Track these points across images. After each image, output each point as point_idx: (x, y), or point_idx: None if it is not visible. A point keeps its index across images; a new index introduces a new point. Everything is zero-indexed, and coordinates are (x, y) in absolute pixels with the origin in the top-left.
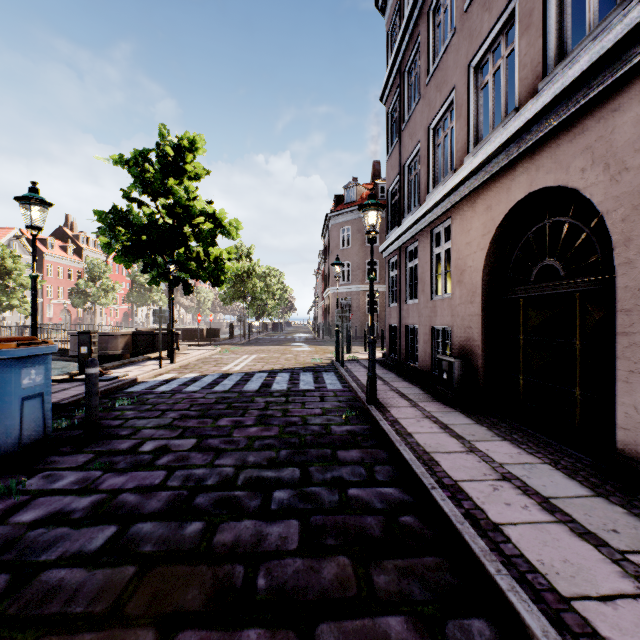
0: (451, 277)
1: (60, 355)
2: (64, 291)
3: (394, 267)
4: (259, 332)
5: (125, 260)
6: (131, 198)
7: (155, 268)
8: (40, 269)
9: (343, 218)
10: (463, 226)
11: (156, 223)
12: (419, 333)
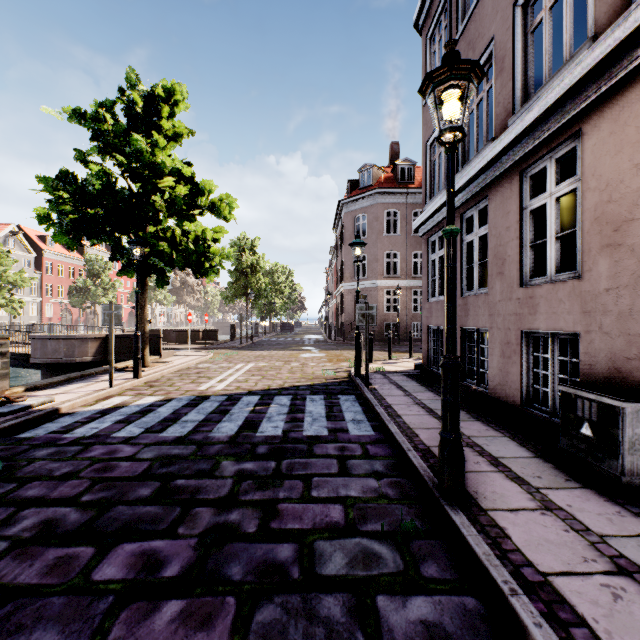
0: (581, 240)
1: (26, 361)
2: (65, 290)
3: (437, 247)
4: (265, 333)
5: (68, 238)
6: (88, 162)
7: (127, 255)
8: (39, 267)
9: (358, 205)
10: (625, 133)
11: (113, 189)
12: (491, 340)
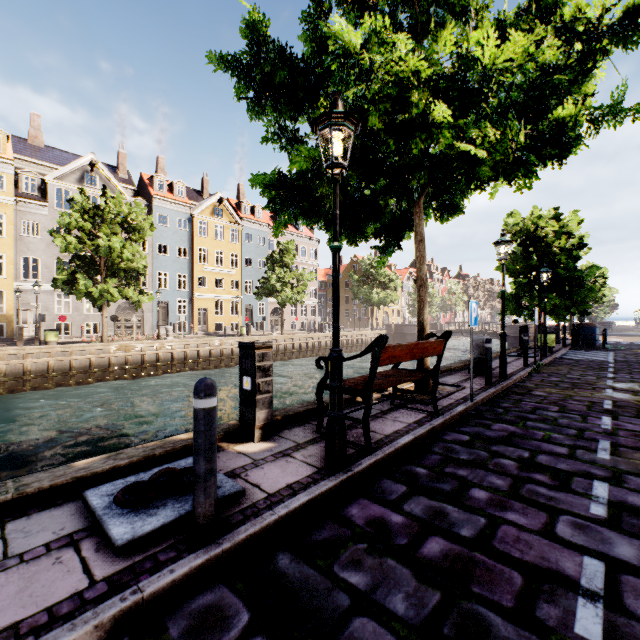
0: None
1: (492, 336)
2: None
3: None
4: None
5: None
6: None
7: None
8: None
9: None
10: None
11: None
12: None
